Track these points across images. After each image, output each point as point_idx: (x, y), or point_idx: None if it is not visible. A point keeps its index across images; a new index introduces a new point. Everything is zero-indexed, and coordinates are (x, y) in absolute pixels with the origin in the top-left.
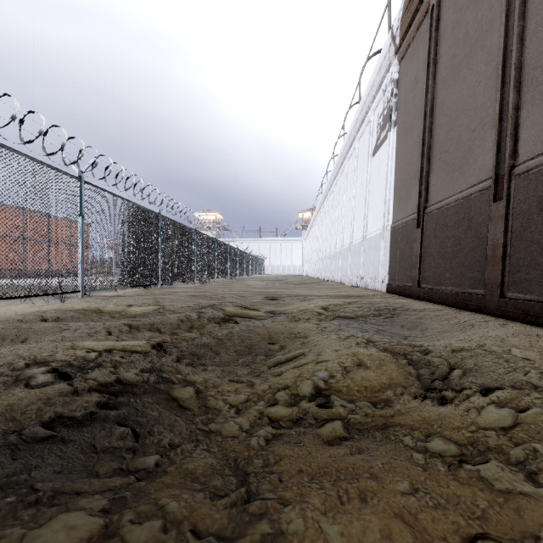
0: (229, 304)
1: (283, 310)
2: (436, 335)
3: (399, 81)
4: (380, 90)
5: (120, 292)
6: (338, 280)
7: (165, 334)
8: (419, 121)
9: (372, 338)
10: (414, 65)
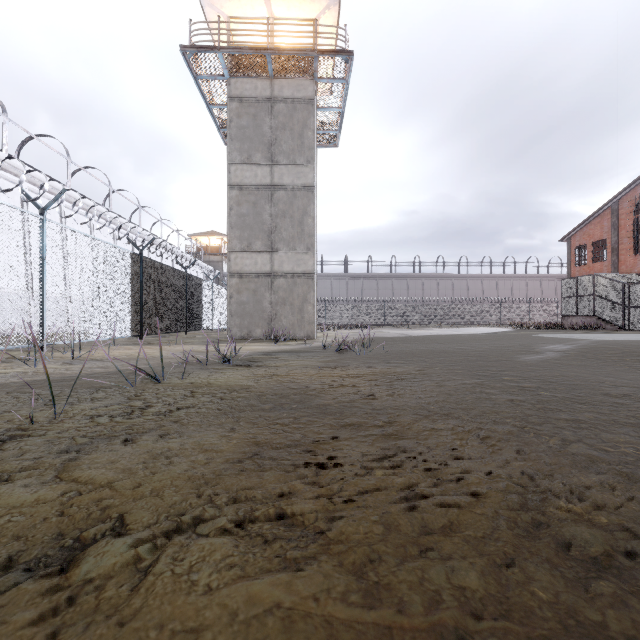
0: None
1: None
2: None
3: None
4: None
5: None
6: None
7: None
8: None
9: None
10: None
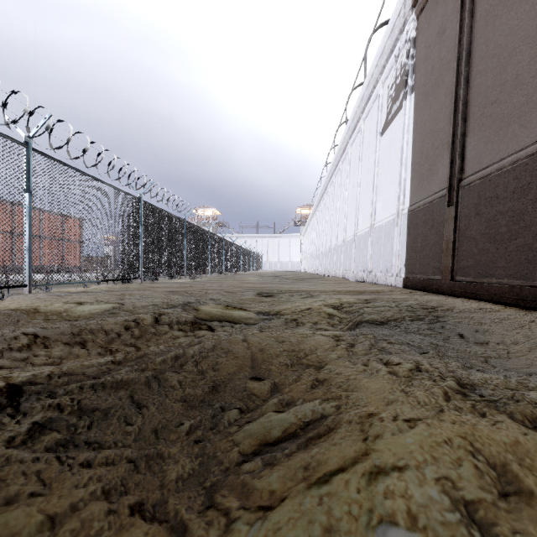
0: (210, 301)
1: (280, 309)
2: (533, 355)
3: (417, 39)
4: (391, 56)
5: (91, 287)
6: (340, 275)
7: (90, 351)
8: (448, 76)
9: (455, 374)
10: (439, 12)
